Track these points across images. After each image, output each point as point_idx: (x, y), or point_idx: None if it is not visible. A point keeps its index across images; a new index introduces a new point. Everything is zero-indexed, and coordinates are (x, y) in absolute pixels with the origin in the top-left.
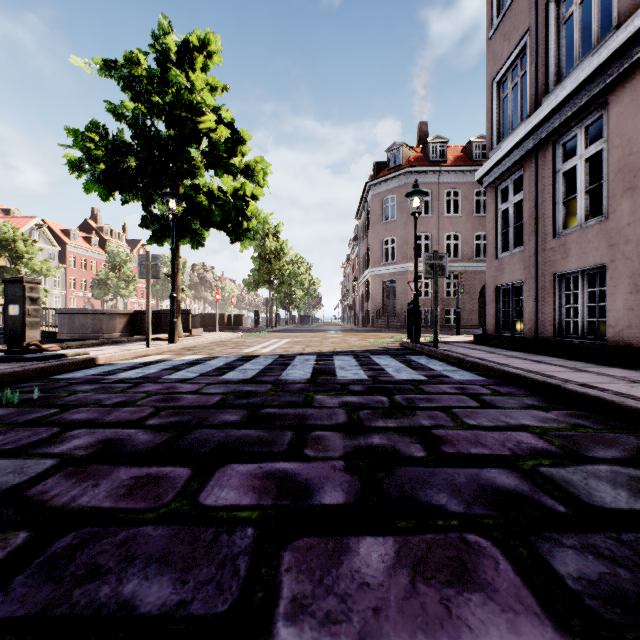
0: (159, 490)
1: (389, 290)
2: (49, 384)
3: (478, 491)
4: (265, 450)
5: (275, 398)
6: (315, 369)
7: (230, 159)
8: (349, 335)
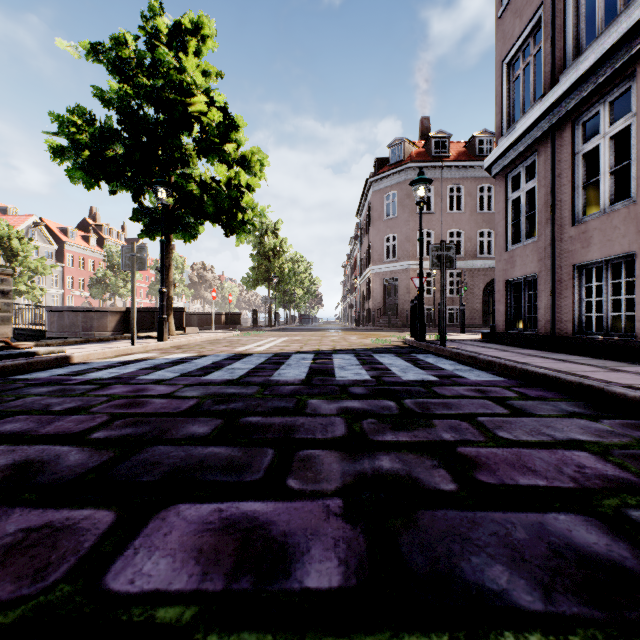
0: (50, 556)
1: (390, 288)
2: (2, 385)
3: (553, 559)
4: (233, 479)
5: (260, 403)
6: (311, 368)
7: (223, 145)
8: (350, 334)
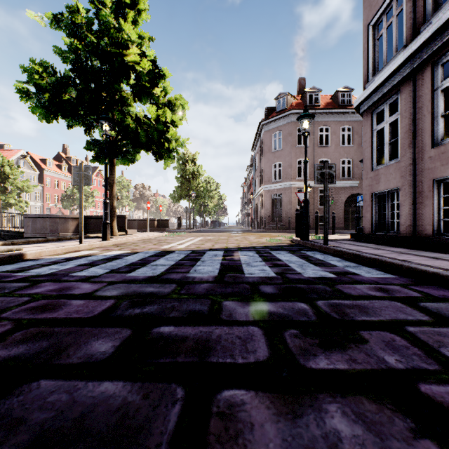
0: None
1: (277, 201)
2: None
3: None
4: None
5: (175, 305)
6: (222, 265)
7: (153, 90)
8: (248, 234)
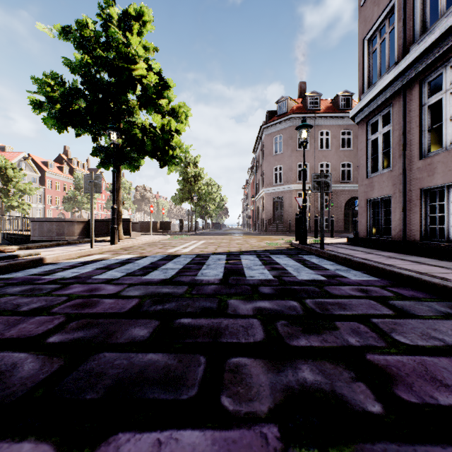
0: None
1: (278, 204)
2: None
3: None
4: (170, 397)
5: (190, 303)
6: (226, 268)
7: (158, 100)
8: (249, 237)
